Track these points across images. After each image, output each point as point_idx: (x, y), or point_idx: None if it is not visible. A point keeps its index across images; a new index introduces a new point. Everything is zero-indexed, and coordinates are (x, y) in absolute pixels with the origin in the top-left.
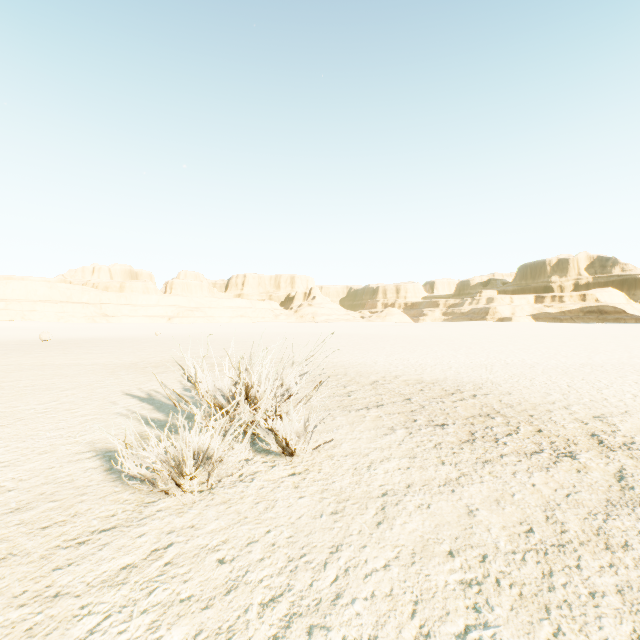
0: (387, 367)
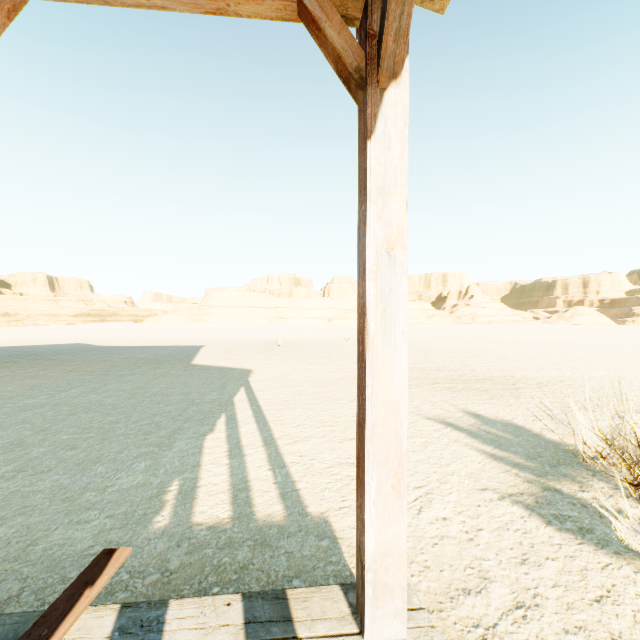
0: None
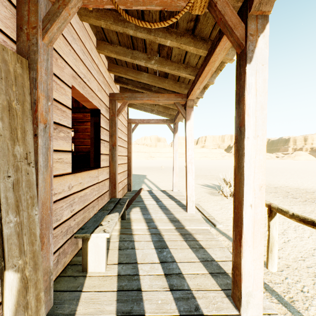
0: (284, 183)
